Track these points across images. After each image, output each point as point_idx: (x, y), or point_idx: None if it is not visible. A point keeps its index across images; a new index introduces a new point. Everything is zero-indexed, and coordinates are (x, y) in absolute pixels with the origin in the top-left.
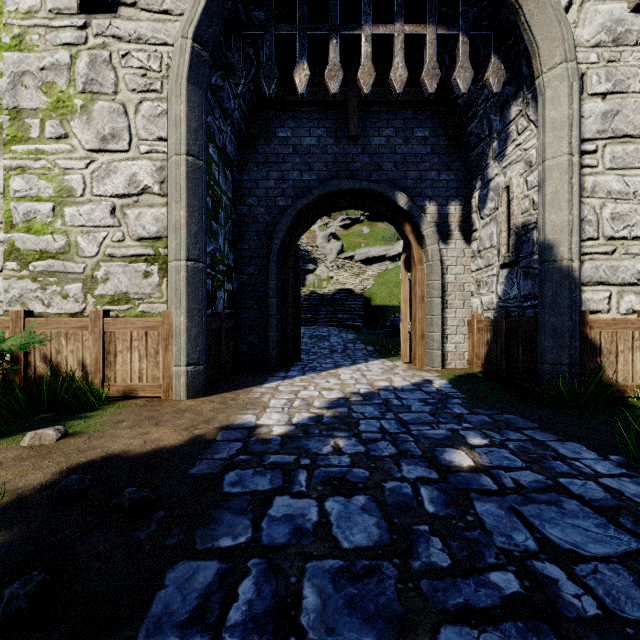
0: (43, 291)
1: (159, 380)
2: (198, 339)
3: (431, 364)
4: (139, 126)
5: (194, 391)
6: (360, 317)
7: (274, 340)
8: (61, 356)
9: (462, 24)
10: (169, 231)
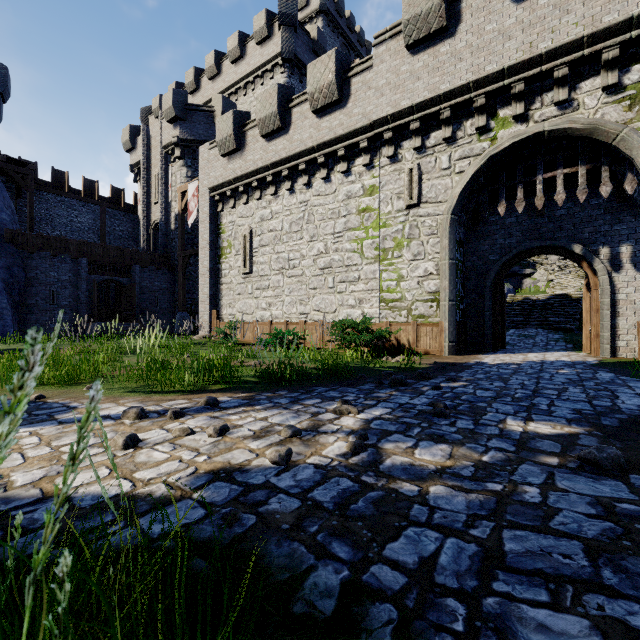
0: (393, 314)
1: (437, 348)
2: (453, 332)
3: (602, 354)
4: (428, 249)
5: (451, 353)
6: (574, 320)
7: (487, 335)
8: (401, 337)
9: (604, 161)
10: (441, 290)
